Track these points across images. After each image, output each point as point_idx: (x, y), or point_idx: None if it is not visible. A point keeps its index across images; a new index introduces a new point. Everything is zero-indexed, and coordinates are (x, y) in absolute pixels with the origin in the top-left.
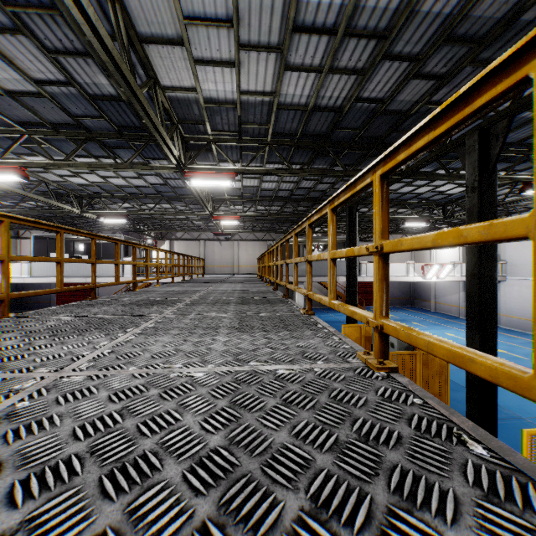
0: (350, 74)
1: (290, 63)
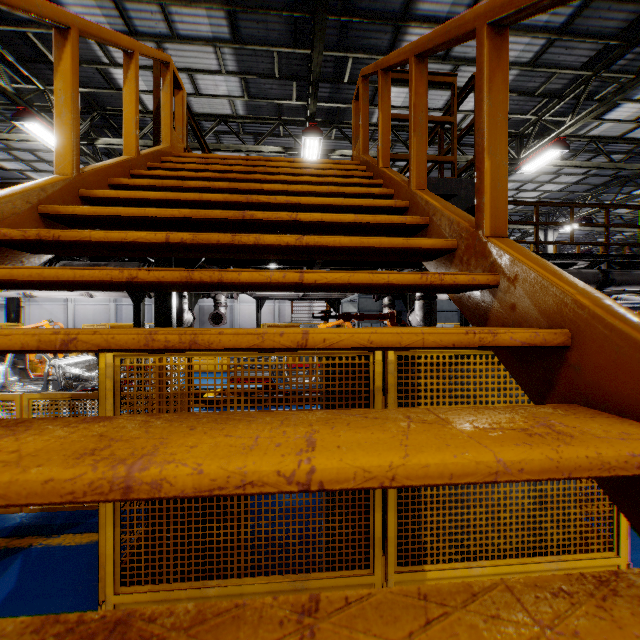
0: None
1: None
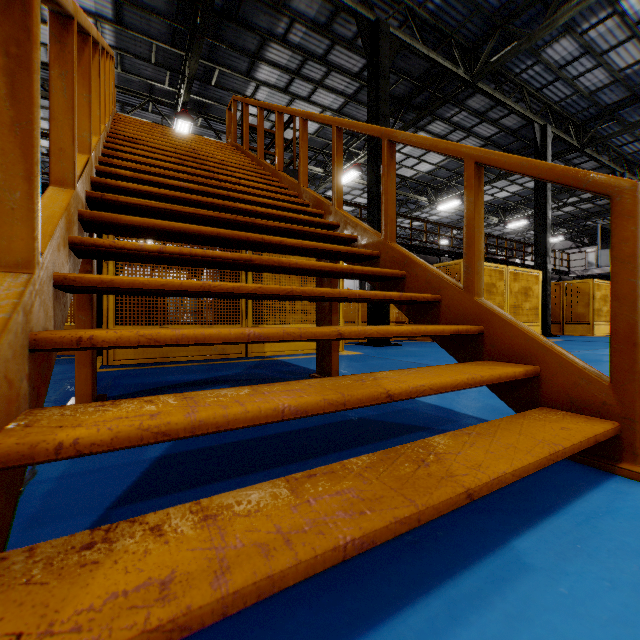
0: (464, 139)
1: None
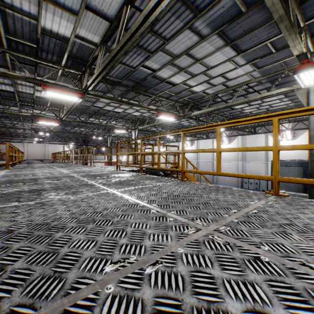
0: None
1: None
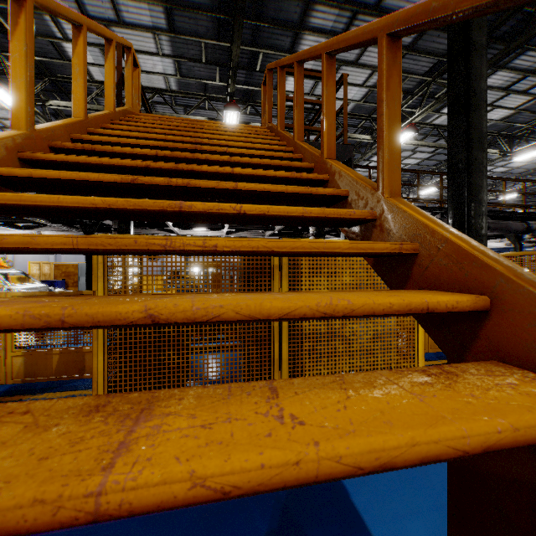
0: None
1: (523, 90)
